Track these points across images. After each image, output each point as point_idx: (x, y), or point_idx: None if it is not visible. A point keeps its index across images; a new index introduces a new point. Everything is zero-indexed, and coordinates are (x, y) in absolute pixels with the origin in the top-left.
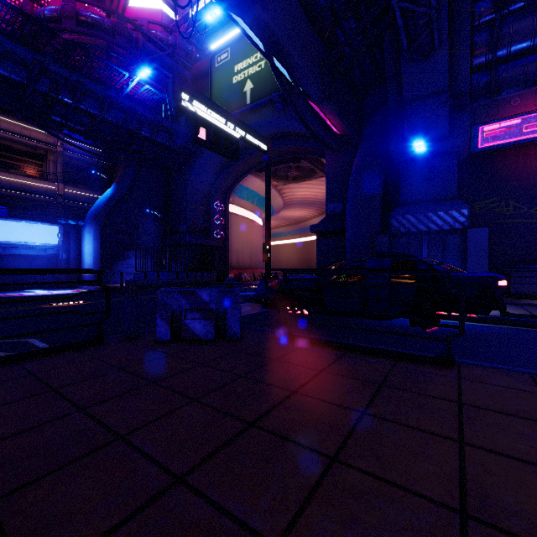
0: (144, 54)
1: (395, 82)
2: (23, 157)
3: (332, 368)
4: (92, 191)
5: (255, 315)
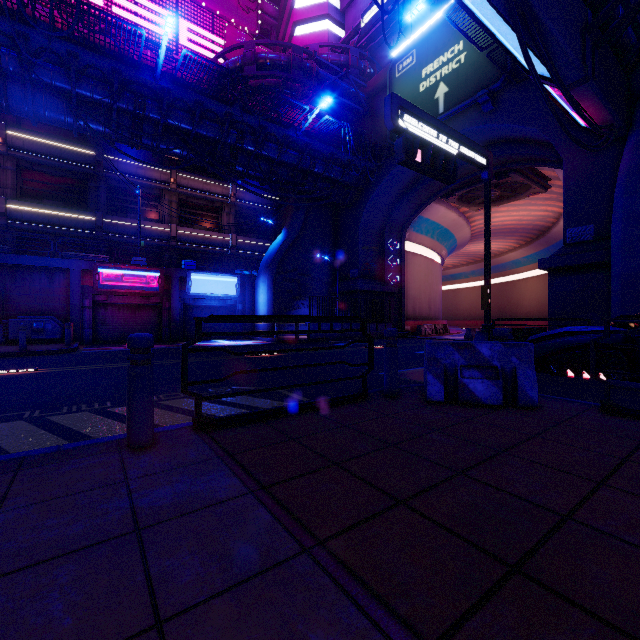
0: (317, 82)
1: None
2: (204, 211)
3: None
4: (260, 239)
5: None
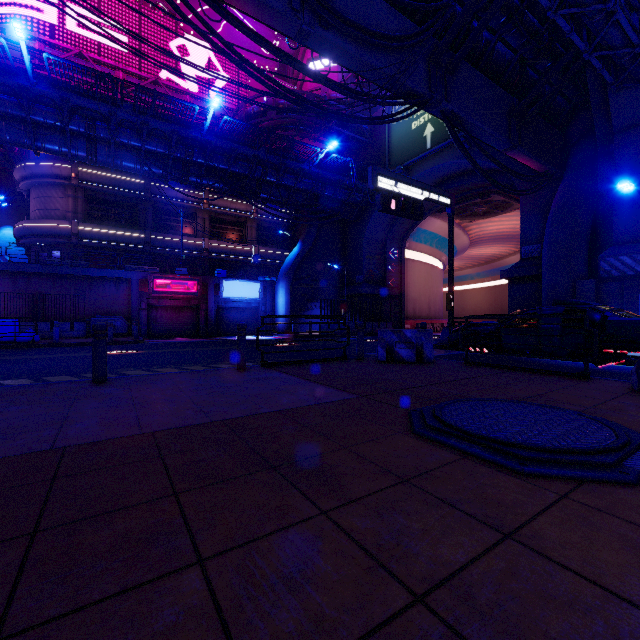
0: (327, 120)
1: (603, 111)
2: (231, 226)
3: (497, 374)
4: (278, 249)
5: (440, 356)
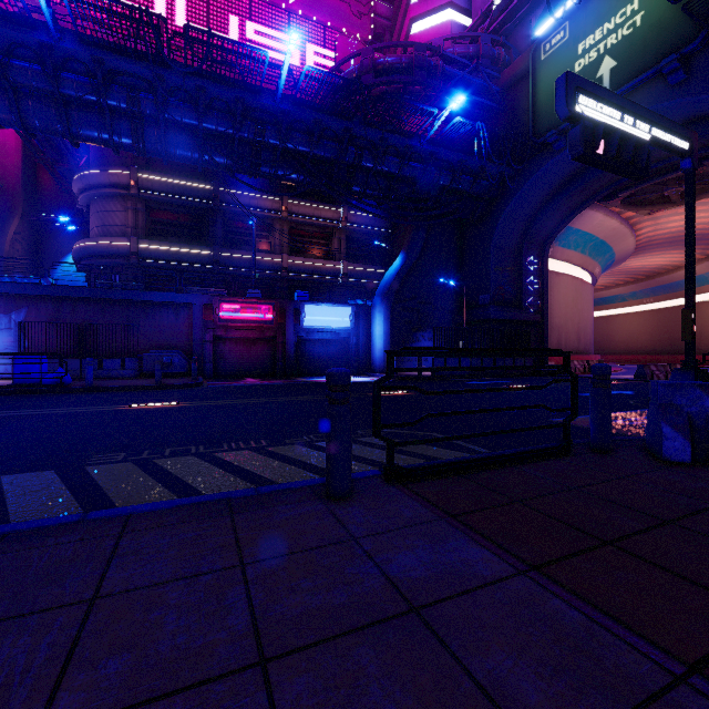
0: (443, 81)
1: None
2: (314, 239)
3: None
4: (372, 266)
5: None
